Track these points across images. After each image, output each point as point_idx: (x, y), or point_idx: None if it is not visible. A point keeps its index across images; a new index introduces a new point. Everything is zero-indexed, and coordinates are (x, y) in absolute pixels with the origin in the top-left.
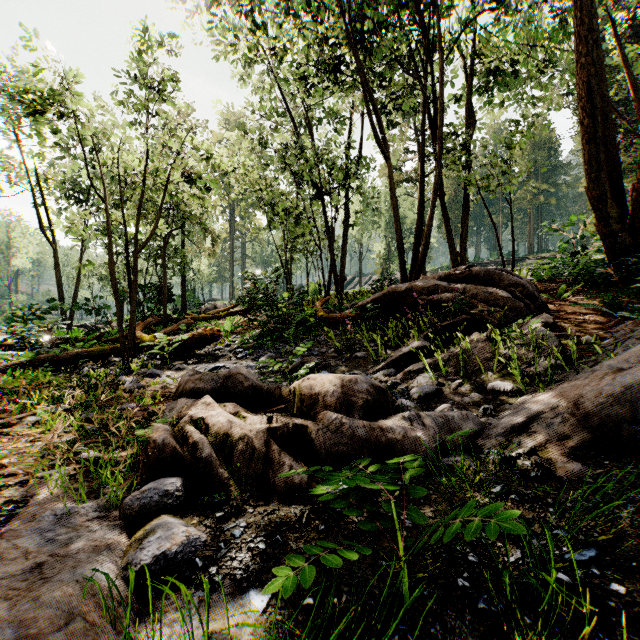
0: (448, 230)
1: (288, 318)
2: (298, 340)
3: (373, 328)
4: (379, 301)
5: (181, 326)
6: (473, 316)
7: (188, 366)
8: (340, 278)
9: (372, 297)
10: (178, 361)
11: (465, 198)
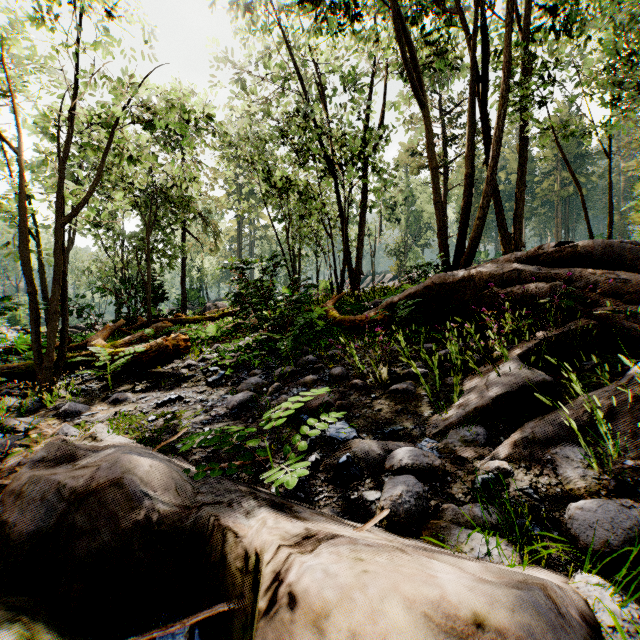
0: (498, 206)
1: (288, 321)
2: (300, 354)
3: (411, 337)
4: (418, 297)
5: (147, 332)
6: (594, 320)
7: (133, 395)
8: (355, 272)
9: (407, 291)
10: (126, 384)
11: (520, 165)
